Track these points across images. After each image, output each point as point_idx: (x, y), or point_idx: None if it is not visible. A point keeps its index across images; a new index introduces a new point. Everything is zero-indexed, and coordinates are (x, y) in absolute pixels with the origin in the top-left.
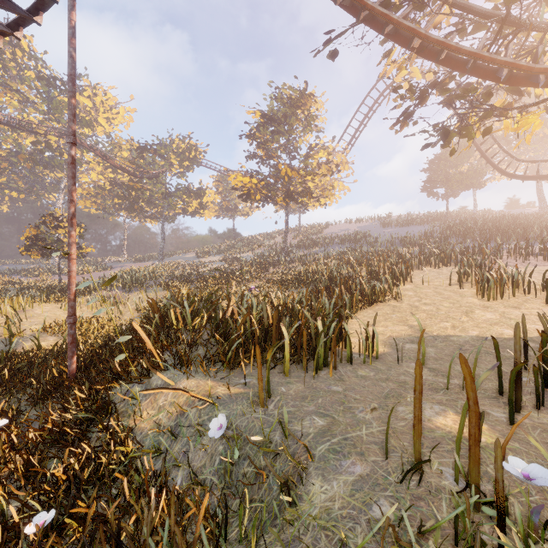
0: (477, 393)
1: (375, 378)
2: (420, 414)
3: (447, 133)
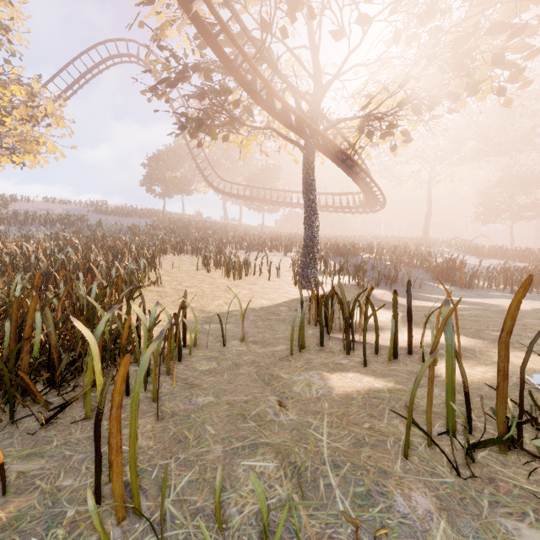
0: (309, 351)
1: (226, 368)
2: (433, 373)
3: (202, 123)
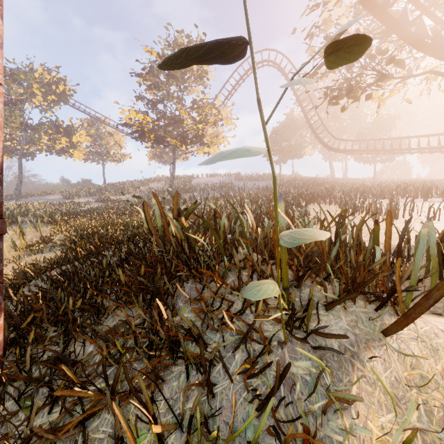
0: None
1: None
2: None
3: (351, 89)
